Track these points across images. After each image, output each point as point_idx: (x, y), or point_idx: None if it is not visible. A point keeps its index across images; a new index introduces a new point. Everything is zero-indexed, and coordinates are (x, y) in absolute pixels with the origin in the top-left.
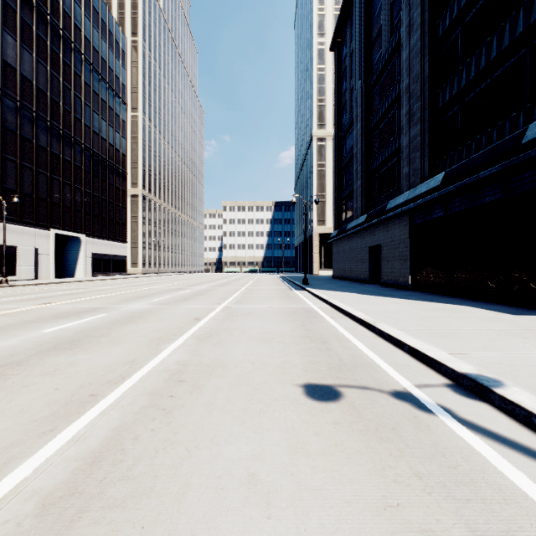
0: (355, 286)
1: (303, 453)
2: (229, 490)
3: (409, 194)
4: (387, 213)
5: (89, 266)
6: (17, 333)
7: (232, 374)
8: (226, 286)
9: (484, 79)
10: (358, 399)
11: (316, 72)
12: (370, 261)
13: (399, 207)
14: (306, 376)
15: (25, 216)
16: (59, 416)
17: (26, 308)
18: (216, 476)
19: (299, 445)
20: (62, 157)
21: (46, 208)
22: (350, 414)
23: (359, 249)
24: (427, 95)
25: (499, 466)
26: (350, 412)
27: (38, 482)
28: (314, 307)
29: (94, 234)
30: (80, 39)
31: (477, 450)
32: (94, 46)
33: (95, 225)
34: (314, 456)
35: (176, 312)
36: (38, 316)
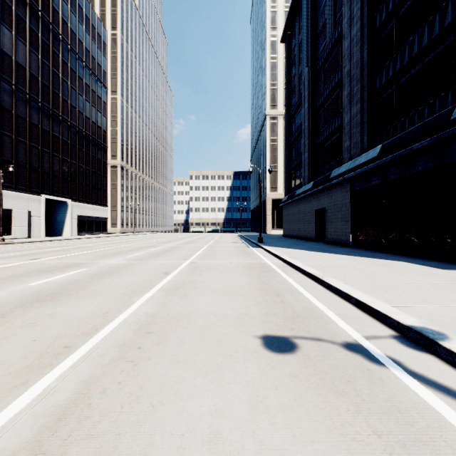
0: (303, 244)
1: (263, 408)
2: (191, 450)
3: (350, 164)
4: (331, 180)
5: (74, 227)
6: (5, 286)
7: (196, 326)
8: (192, 244)
9: (416, 64)
10: (313, 350)
11: (269, 60)
12: (316, 222)
13: (342, 175)
14: (263, 328)
15: (19, 183)
16: (32, 368)
17: (17, 263)
18: (179, 434)
19: (259, 399)
20: (51, 132)
21: (38, 176)
22: (306, 367)
23: (306, 211)
24: (366, 79)
25: (455, 423)
26: (306, 364)
27: (3, 441)
28: (268, 263)
29: (79, 199)
30: (67, 32)
31: (431, 405)
32: (79, 38)
33: (80, 191)
34: (274, 411)
35: (148, 267)
36: (26, 270)
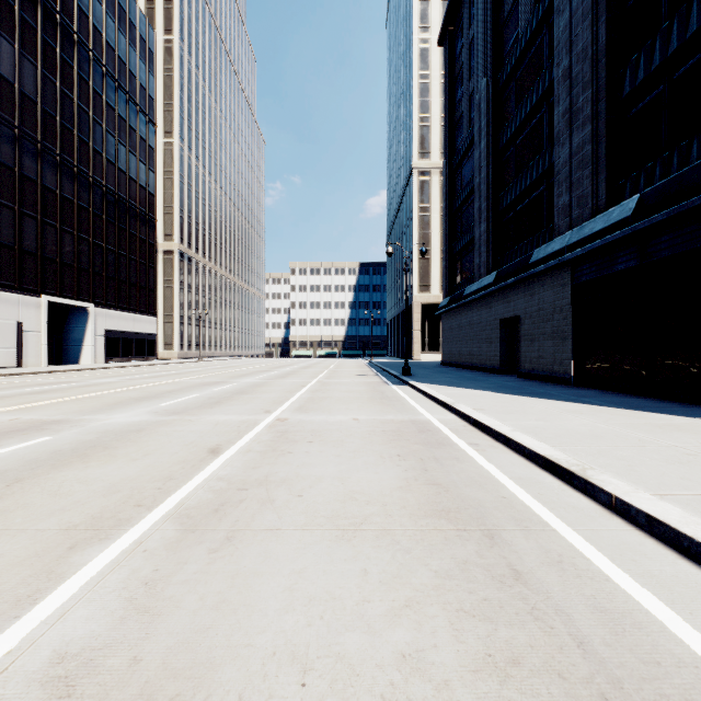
0: (483, 379)
1: None
2: None
3: (572, 236)
4: (532, 267)
5: (100, 348)
6: None
7: None
8: (289, 378)
9: None
10: None
11: (418, 80)
12: (502, 341)
13: (554, 256)
14: None
15: (2, 276)
16: None
17: None
18: None
19: None
20: (59, 193)
21: (35, 265)
22: None
23: (484, 323)
24: (603, 77)
25: None
26: None
27: None
28: (432, 420)
29: (108, 303)
30: (88, 30)
31: None
32: (108, 41)
33: (110, 291)
34: None
35: (183, 433)
36: None
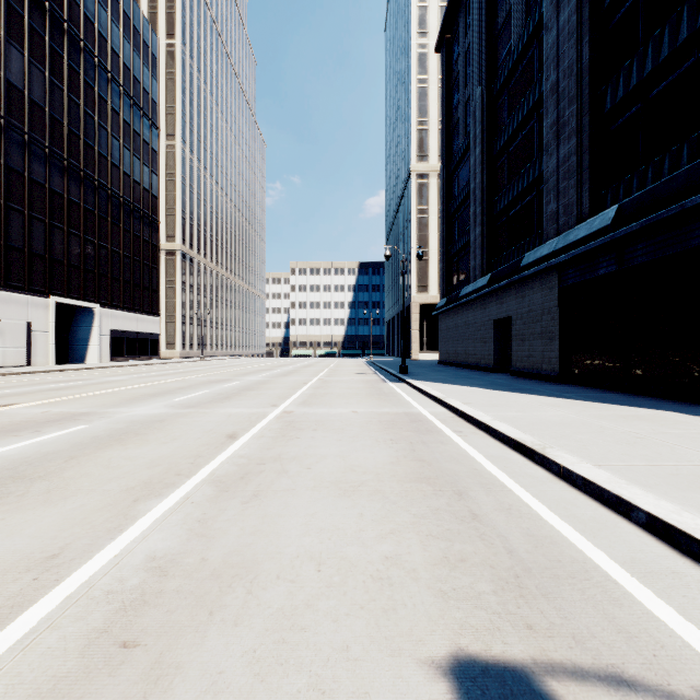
0: (476, 377)
1: None
2: None
3: (559, 242)
4: (522, 270)
5: (105, 348)
6: None
7: (265, 612)
8: (291, 376)
9: (684, 60)
10: None
11: (416, 84)
12: (495, 341)
13: (543, 261)
14: (447, 620)
15: (13, 278)
16: None
17: None
18: None
19: None
20: (67, 197)
21: (43, 267)
22: None
23: (479, 323)
24: (587, 94)
25: None
26: None
27: None
28: (424, 413)
29: (112, 303)
30: (93, 37)
31: None
32: (112, 47)
33: (115, 292)
34: None
35: (201, 422)
36: None
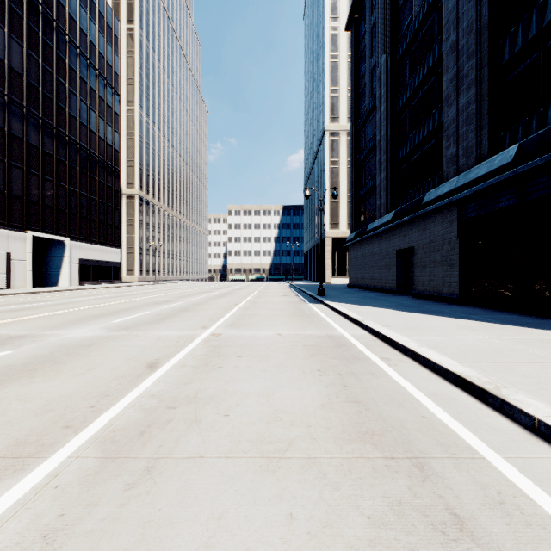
0: (384, 298)
1: None
2: None
3: (459, 180)
4: (424, 207)
5: (75, 274)
6: None
7: None
8: (225, 298)
9: None
10: None
11: (329, 60)
12: (398, 267)
13: (444, 198)
14: None
15: None
16: None
17: None
18: None
19: None
20: (41, 149)
21: (21, 206)
22: None
23: (384, 253)
24: (486, 48)
25: None
26: None
27: None
28: (346, 335)
29: (81, 237)
30: (64, 18)
31: None
32: (81, 27)
33: (83, 228)
34: None
35: (128, 347)
36: None
